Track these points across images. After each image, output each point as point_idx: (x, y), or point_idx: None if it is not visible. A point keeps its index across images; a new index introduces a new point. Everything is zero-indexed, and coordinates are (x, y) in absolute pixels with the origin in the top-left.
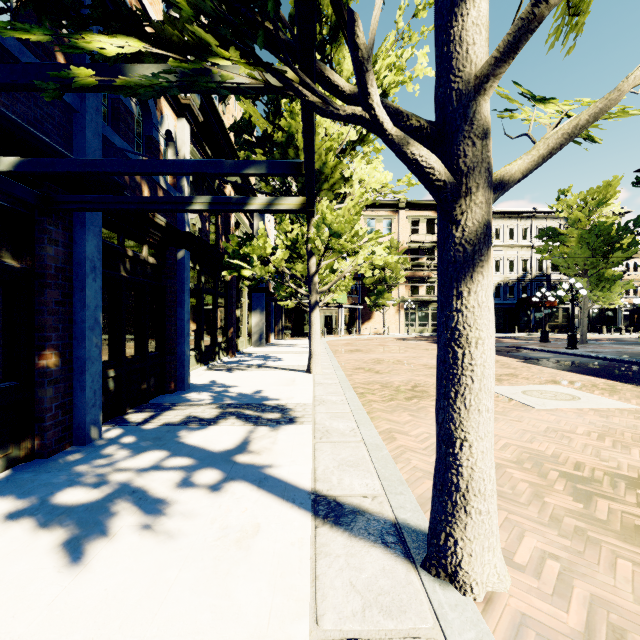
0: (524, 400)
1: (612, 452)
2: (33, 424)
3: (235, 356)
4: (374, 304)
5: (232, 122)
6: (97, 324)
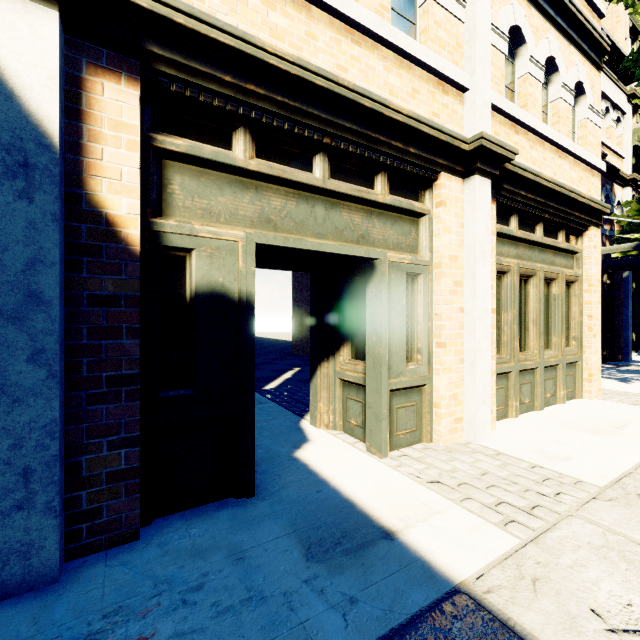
0: None
1: None
2: None
3: None
4: None
5: None
6: None
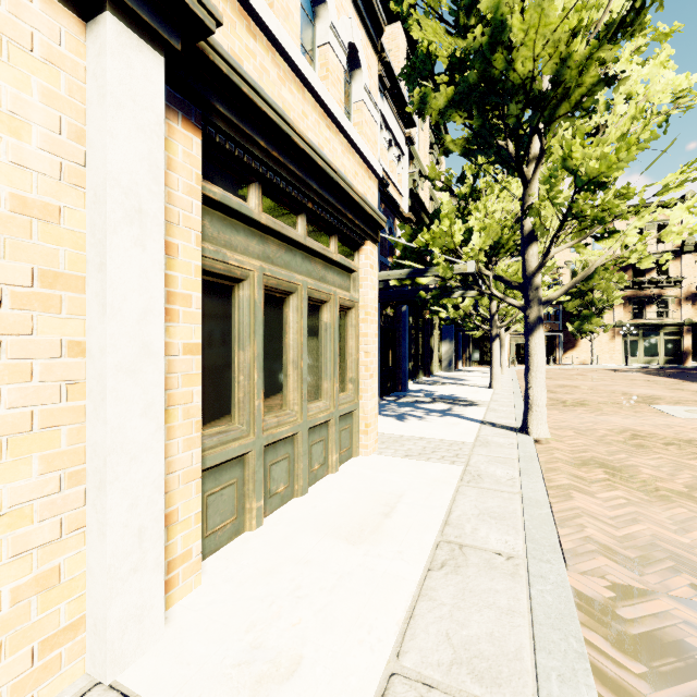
0: (675, 413)
1: (693, 434)
2: None
3: (430, 377)
4: (579, 330)
5: (428, 192)
6: (379, 350)
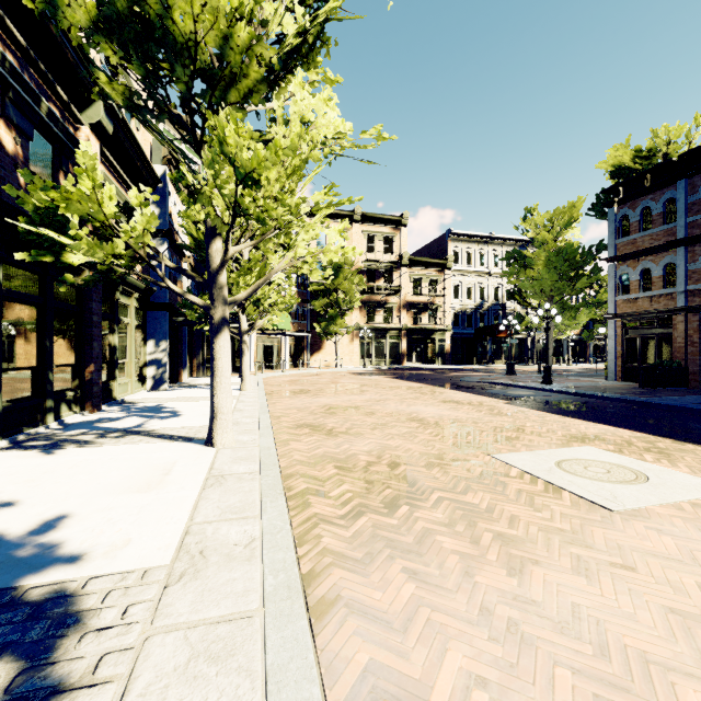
0: (578, 488)
1: None
2: None
3: (100, 410)
4: (325, 332)
5: None
6: None
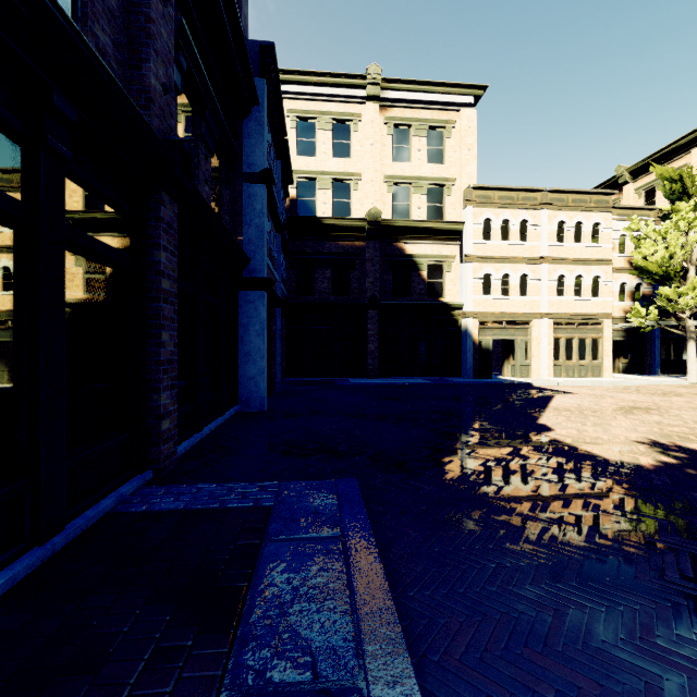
0: None
1: None
2: (644, 368)
3: None
4: None
5: None
6: (658, 350)
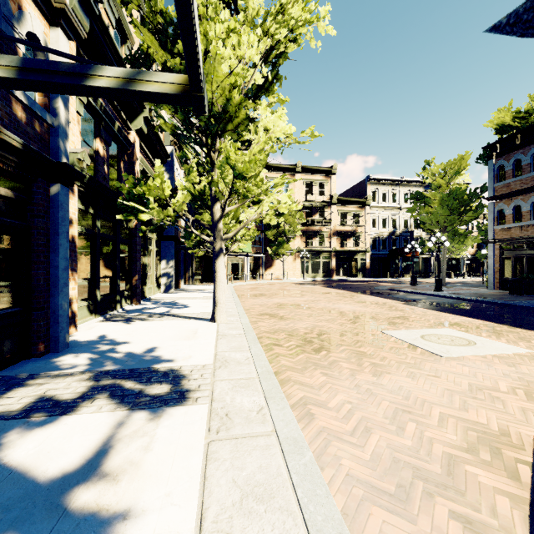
0: (428, 347)
1: None
2: None
3: (140, 303)
4: (275, 253)
5: None
6: None
